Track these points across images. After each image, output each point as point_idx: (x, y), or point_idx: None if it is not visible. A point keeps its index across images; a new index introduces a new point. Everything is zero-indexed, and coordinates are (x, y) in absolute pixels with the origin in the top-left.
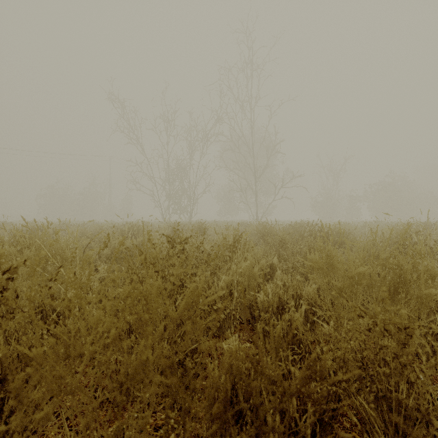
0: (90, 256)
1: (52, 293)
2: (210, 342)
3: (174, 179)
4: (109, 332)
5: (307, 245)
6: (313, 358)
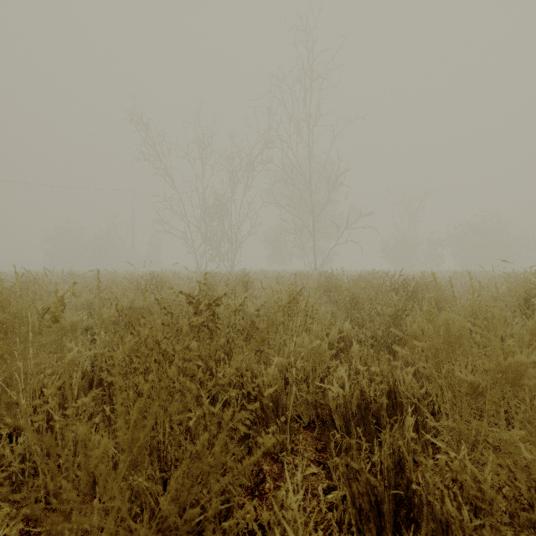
0: (75, 324)
1: None
2: None
3: (211, 218)
4: None
5: (392, 305)
6: (438, 518)
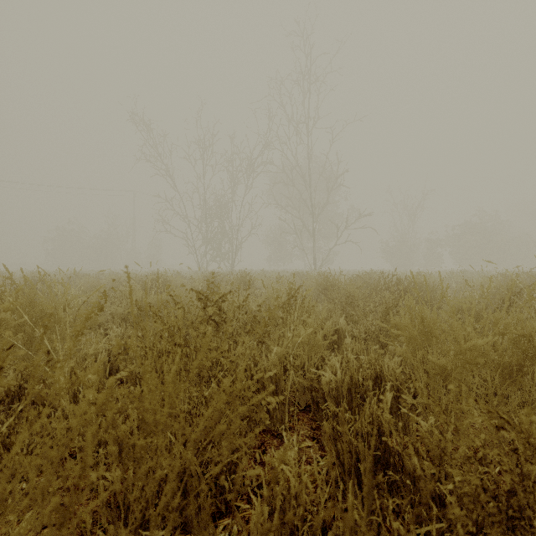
0: (95, 318)
1: (7, 386)
2: (255, 470)
3: (212, 219)
4: (64, 483)
5: (384, 302)
6: (407, 472)
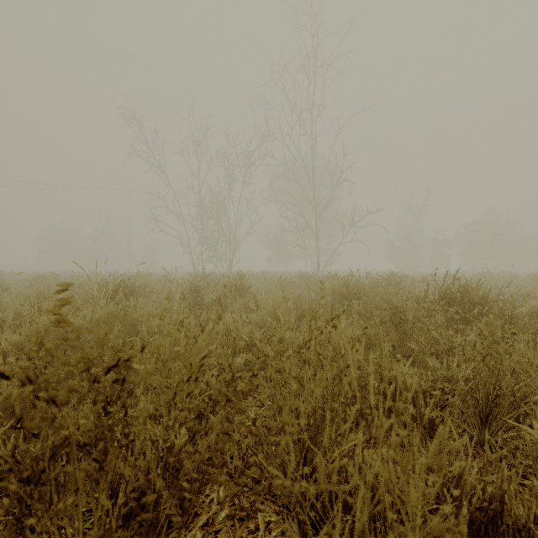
0: None
1: None
2: None
3: (208, 216)
4: None
5: (478, 331)
6: None
